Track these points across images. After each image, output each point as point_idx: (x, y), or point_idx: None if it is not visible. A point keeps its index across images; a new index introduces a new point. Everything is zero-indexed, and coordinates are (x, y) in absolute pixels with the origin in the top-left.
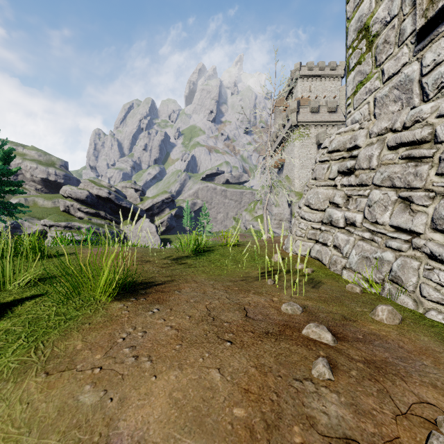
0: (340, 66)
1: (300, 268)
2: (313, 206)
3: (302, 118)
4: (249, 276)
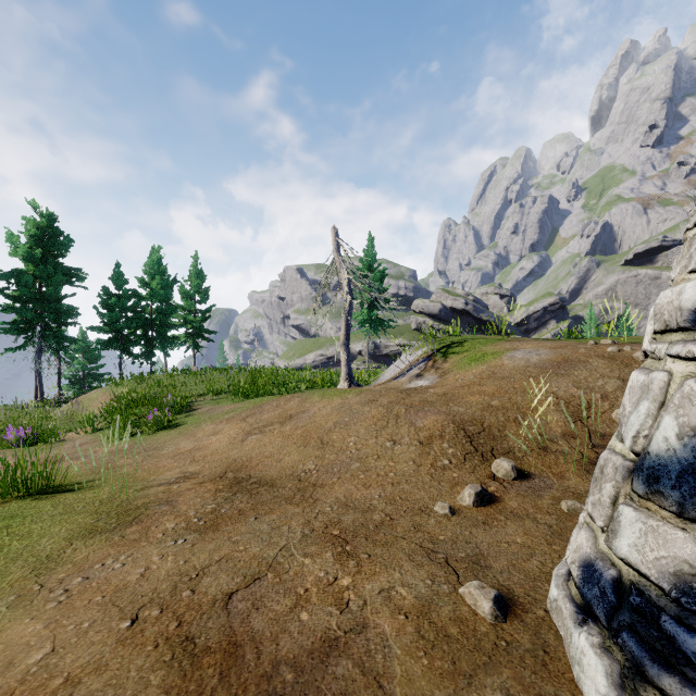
0: None
1: None
2: None
3: None
4: None
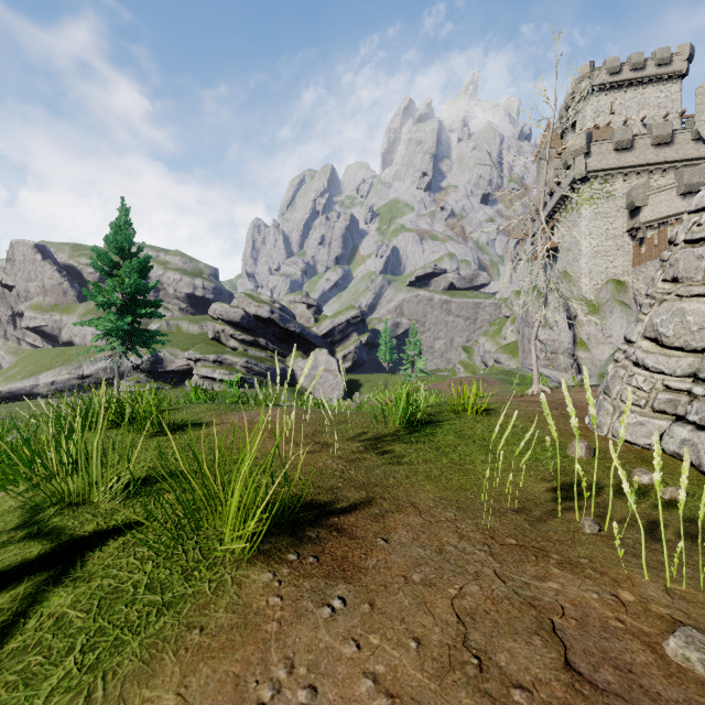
0: (678, 55)
1: (647, 482)
2: (671, 340)
3: (596, 163)
4: (529, 497)
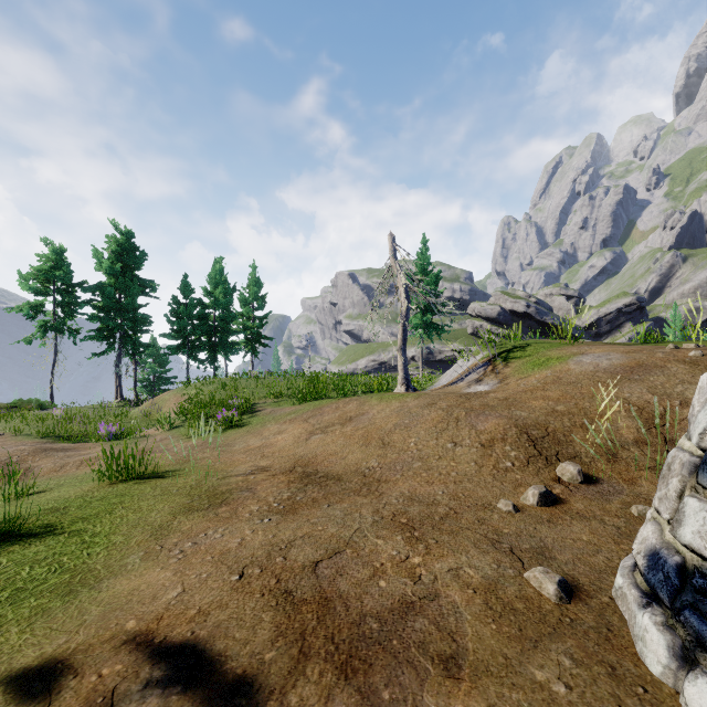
0: None
1: None
2: None
3: None
4: None
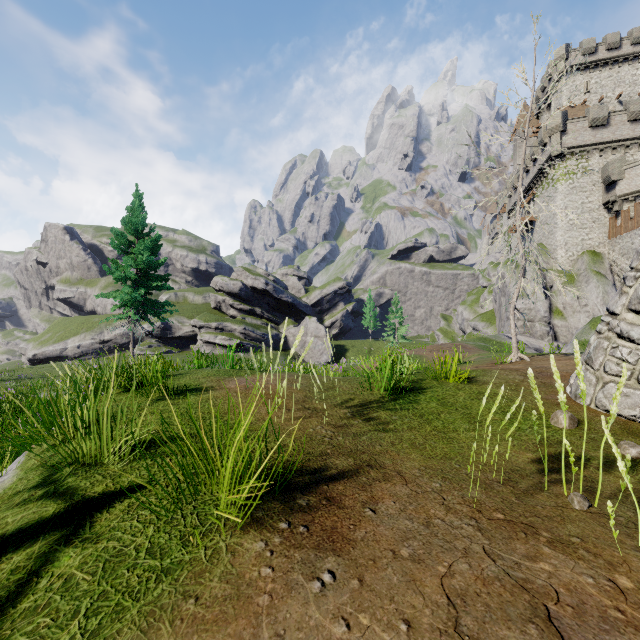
0: None
1: (635, 455)
2: None
3: (571, 140)
4: (513, 468)
